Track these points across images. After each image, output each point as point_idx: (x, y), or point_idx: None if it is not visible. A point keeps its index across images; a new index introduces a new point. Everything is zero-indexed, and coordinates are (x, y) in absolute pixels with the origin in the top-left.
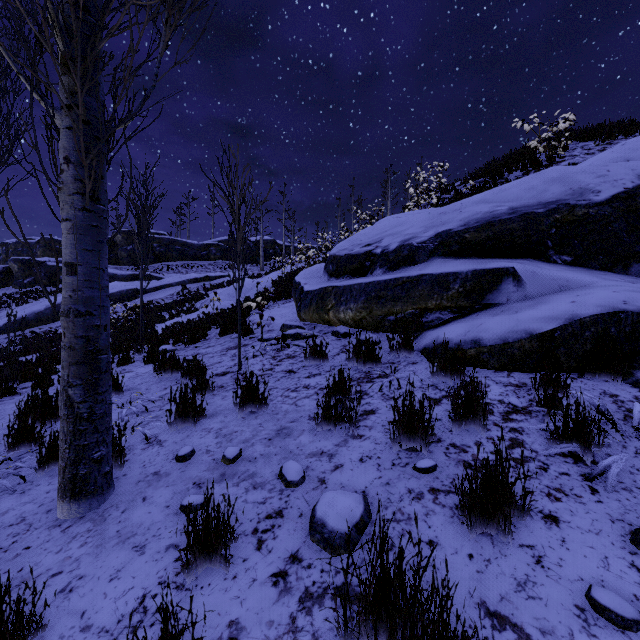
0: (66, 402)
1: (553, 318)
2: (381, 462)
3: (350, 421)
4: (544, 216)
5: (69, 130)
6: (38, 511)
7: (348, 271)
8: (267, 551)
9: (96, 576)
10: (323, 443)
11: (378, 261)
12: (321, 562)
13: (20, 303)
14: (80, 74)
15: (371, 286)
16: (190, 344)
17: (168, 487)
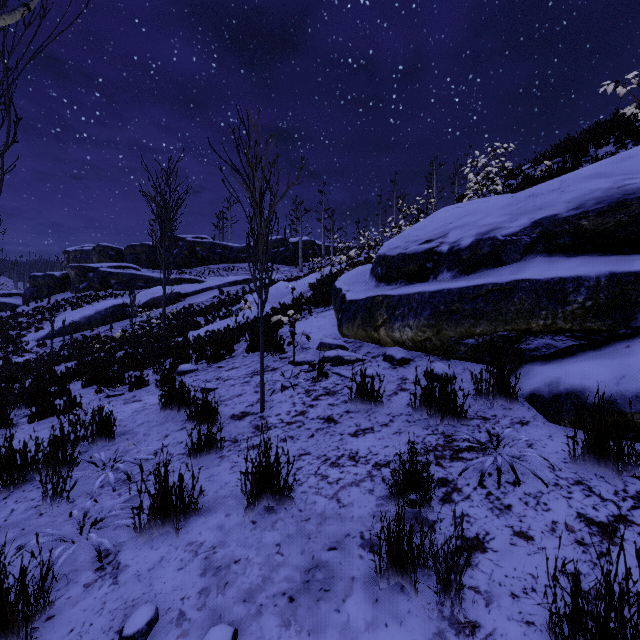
0: None
1: None
2: None
3: (447, 587)
4: None
5: None
6: None
7: (402, 275)
8: None
9: None
10: (394, 637)
11: (445, 262)
12: None
13: (75, 307)
14: None
15: (438, 296)
16: (213, 362)
17: None
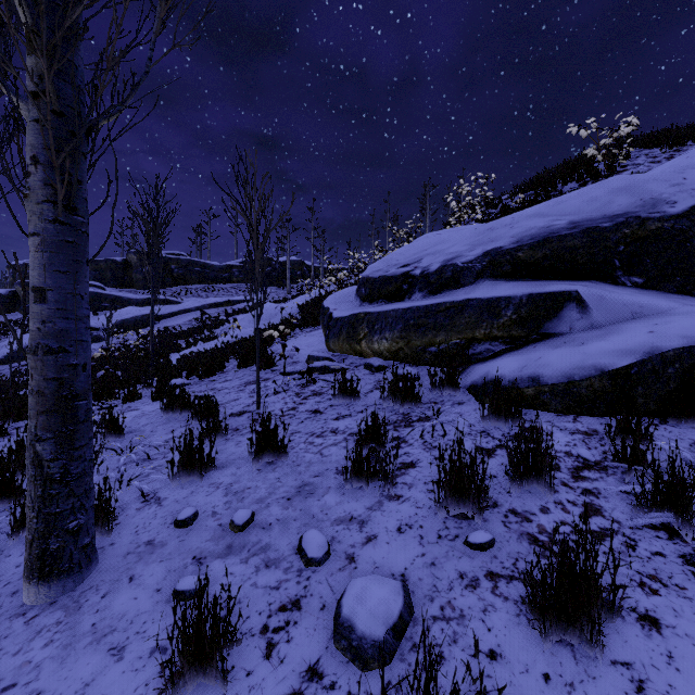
0: (33, 460)
1: (628, 351)
2: (424, 533)
3: (385, 478)
4: (611, 231)
5: (37, 123)
6: (2, 593)
7: (383, 295)
8: (278, 660)
9: (57, 692)
10: (353, 505)
11: (417, 284)
12: (348, 680)
13: (27, 330)
14: (48, 52)
15: (409, 312)
16: (205, 377)
17: (162, 562)
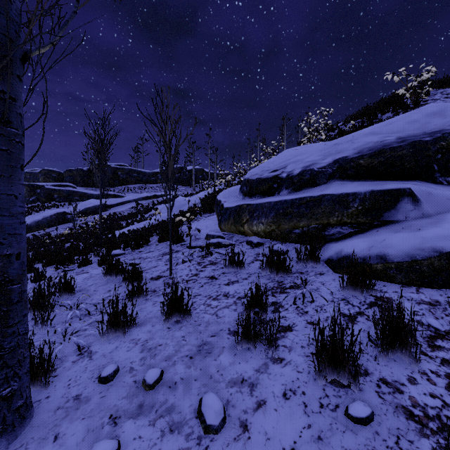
0: None
1: None
2: (307, 400)
3: (270, 343)
4: (431, 143)
5: None
6: None
7: (259, 192)
8: None
9: None
10: (243, 367)
11: (284, 183)
12: None
13: (27, 214)
14: None
15: (279, 204)
16: (136, 249)
17: (84, 420)
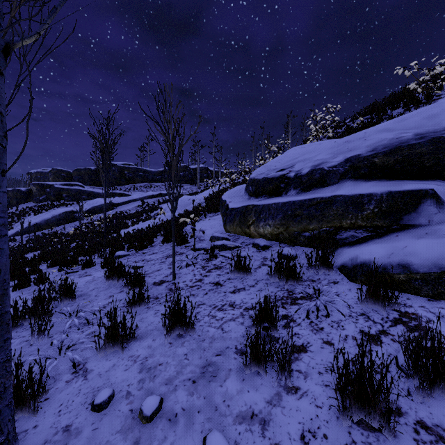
0: None
1: None
2: None
3: (283, 369)
4: None
5: None
6: None
7: (265, 192)
8: None
9: None
10: (253, 396)
11: (292, 183)
12: None
13: (37, 213)
14: None
15: (287, 205)
16: (140, 250)
17: None
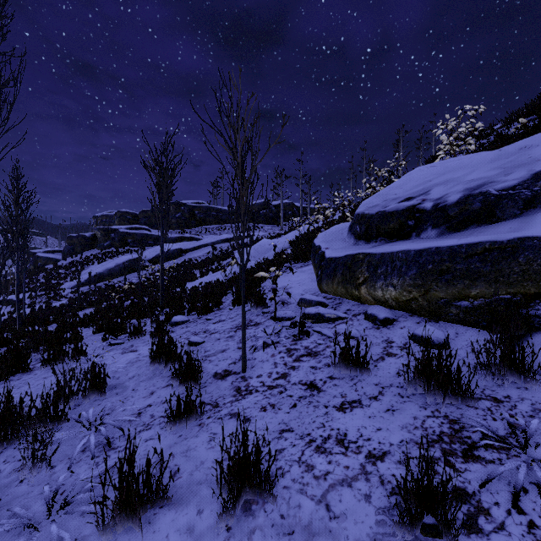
0: None
1: None
2: None
3: None
4: None
5: None
6: None
7: (382, 233)
8: None
9: None
10: None
11: (429, 219)
12: None
13: (101, 261)
14: None
15: (425, 255)
16: (203, 314)
17: None
